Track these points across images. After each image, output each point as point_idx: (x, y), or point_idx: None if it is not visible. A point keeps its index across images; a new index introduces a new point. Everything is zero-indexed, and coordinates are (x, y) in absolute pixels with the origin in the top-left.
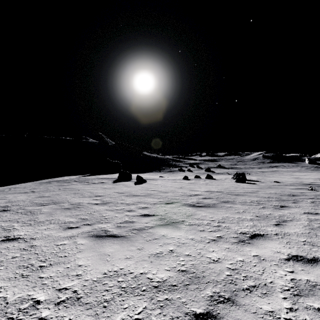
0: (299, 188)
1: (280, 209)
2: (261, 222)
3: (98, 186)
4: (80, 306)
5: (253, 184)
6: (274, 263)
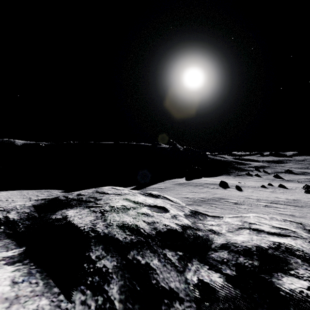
0: None
1: None
2: None
3: (220, 191)
4: (278, 214)
5: None
6: (309, 215)
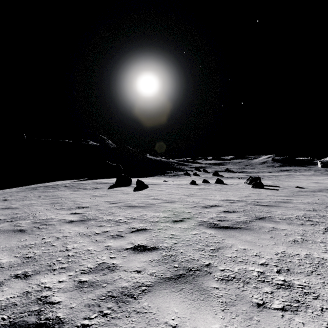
0: None
1: None
2: None
3: (88, 192)
4: None
5: (275, 190)
6: None
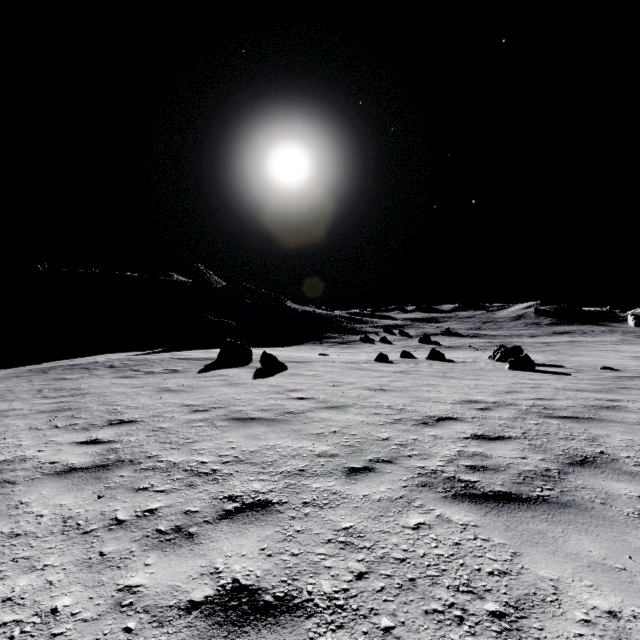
0: None
1: None
2: None
3: (152, 382)
4: None
5: (562, 374)
6: None
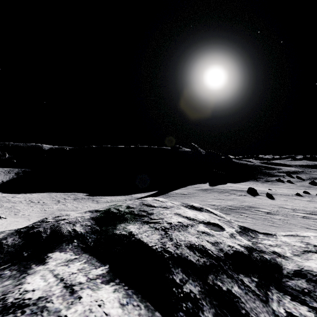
0: None
1: None
2: None
3: (249, 198)
4: None
5: None
6: None
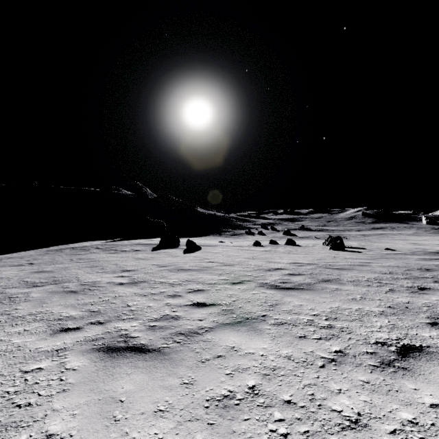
0: (428, 258)
1: (422, 294)
2: (402, 318)
3: (129, 255)
4: None
5: (357, 252)
6: None
